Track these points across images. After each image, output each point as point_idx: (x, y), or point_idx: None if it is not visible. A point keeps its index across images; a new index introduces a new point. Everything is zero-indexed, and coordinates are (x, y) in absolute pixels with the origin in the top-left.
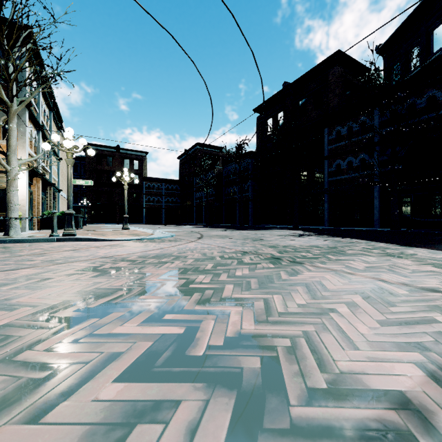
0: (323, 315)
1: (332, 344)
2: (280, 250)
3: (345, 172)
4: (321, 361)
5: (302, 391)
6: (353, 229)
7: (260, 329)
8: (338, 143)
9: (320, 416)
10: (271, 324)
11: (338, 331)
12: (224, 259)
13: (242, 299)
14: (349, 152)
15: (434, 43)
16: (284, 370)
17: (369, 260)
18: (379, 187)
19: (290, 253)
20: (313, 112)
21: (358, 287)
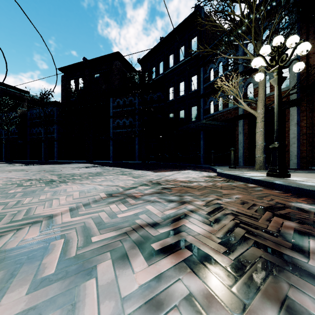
0: (49, 201)
1: (40, 208)
2: (62, 176)
3: (122, 127)
4: (28, 214)
5: (7, 222)
6: (124, 162)
7: (3, 211)
8: (118, 109)
9: (9, 225)
10: (13, 208)
11: (50, 204)
12: (6, 185)
13: (2, 202)
14: (124, 116)
15: (160, 69)
16: (4, 219)
17: (108, 177)
18: (138, 138)
19: (67, 177)
20: (103, 85)
21: (84, 189)
